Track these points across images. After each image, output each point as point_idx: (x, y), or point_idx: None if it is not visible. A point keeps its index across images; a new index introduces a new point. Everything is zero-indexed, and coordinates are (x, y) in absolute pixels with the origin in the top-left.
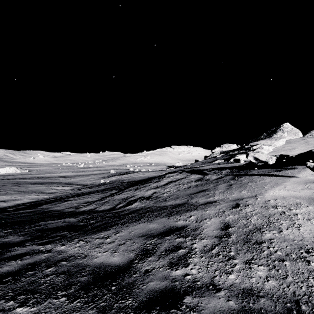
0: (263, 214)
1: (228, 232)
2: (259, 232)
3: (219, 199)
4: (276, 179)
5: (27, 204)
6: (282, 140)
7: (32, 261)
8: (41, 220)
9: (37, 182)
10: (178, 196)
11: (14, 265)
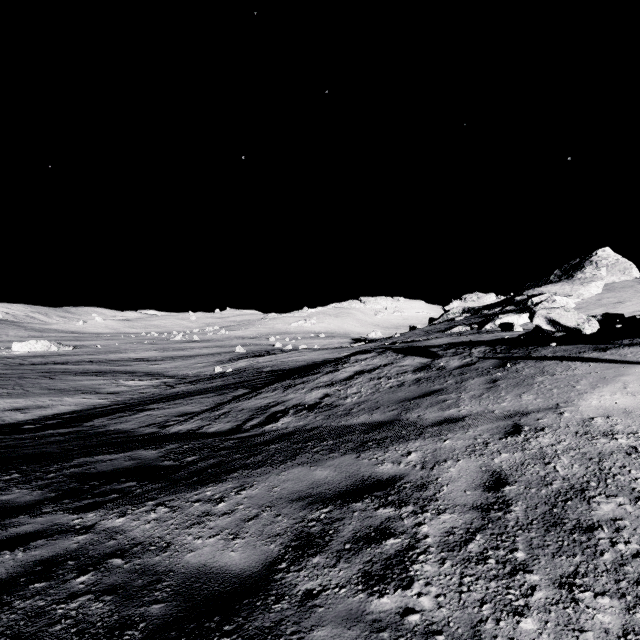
0: (584, 451)
1: (503, 496)
2: (581, 500)
3: (471, 413)
4: (601, 369)
5: (64, 416)
6: (597, 283)
7: (47, 555)
8: (86, 453)
9: (88, 371)
10: (378, 403)
11: (8, 564)
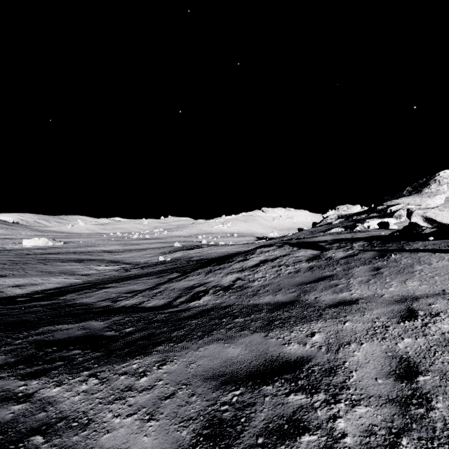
0: None
1: (419, 388)
2: None
3: (363, 296)
4: None
5: (48, 291)
6: (440, 196)
7: None
8: (52, 322)
9: (71, 259)
10: (280, 286)
11: None
